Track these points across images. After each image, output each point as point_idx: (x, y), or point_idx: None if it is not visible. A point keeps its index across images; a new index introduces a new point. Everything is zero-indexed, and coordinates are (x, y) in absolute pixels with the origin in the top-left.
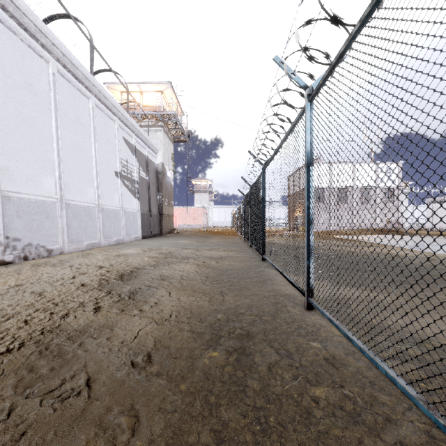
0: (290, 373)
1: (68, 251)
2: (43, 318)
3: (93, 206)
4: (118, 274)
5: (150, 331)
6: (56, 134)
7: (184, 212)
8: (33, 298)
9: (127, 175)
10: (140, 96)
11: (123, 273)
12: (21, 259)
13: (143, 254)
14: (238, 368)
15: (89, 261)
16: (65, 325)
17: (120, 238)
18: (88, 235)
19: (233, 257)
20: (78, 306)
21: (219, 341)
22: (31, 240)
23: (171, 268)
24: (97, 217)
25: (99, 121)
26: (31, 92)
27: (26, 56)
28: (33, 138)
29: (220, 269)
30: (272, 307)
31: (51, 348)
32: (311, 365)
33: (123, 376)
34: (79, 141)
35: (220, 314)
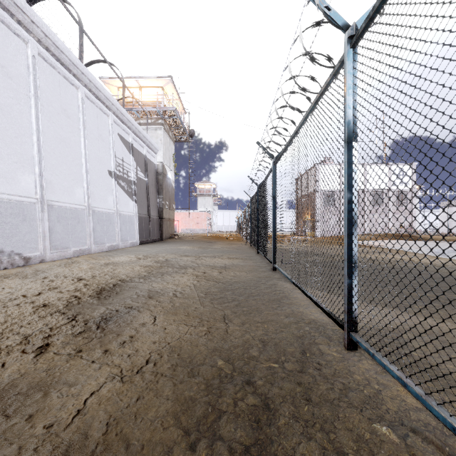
0: None
1: (51, 259)
2: None
3: (81, 208)
4: (96, 289)
5: (106, 398)
6: (37, 126)
7: (187, 217)
8: None
9: (123, 175)
10: (139, 92)
11: (104, 288)
12: None
13: (136, 262)
14: None
15: (69, 271)
16: None
17: (114, 244)
18: (75, 240)
19: (238, 266)
20: (19, 342)
21: (219, 422)
22: (3, 246)
23: (163, 281)
24: (87, 220)
25: (90, 114)
26: (4, 74)
27: None
28: (6, 128)
29: (223, 282)
30: (297, 345)
31: None
32: None
33: None
34: (65, 135)
35: (221, 359)
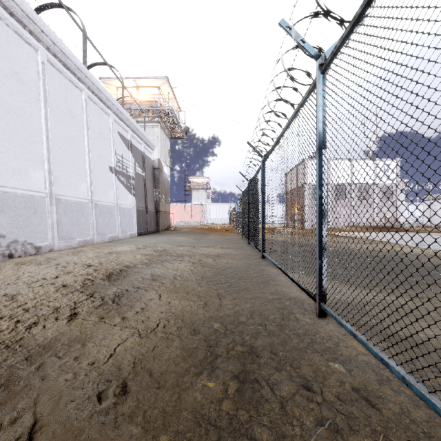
0: (311, 416)
1: (58, 249)
2: (5, 328)
3: (85, 202)
4: (105, 273)
5: (130, 347)
6: (46, 126)
7: (181, 210)
8: (2, 302)
9: (123, 170)
10: (136, 91)
11: (112, 272)
12: (6, 257)
13: (137, 251)
14: (240, 406)
15: (78, 259)
16: (29, 338)
17: (114, 235)
18: (80, 231)
19: (230, 255)
20: (51, 312)
21: (216, 361)
22: (17, 236)
23: (164, 267)
24: (90, 213)
25: (92, 114)
26: (17, 80)
27: (13, 43)
28: (19, 129)
29: (217, 268)
30: (278, 314)
31: (0, 372)
32: (337, 400)
33: (83, 421)
34: (70, 134)
35: (217, 323)
